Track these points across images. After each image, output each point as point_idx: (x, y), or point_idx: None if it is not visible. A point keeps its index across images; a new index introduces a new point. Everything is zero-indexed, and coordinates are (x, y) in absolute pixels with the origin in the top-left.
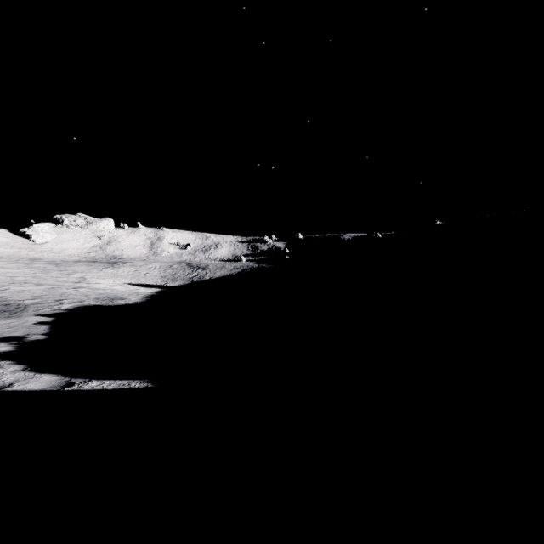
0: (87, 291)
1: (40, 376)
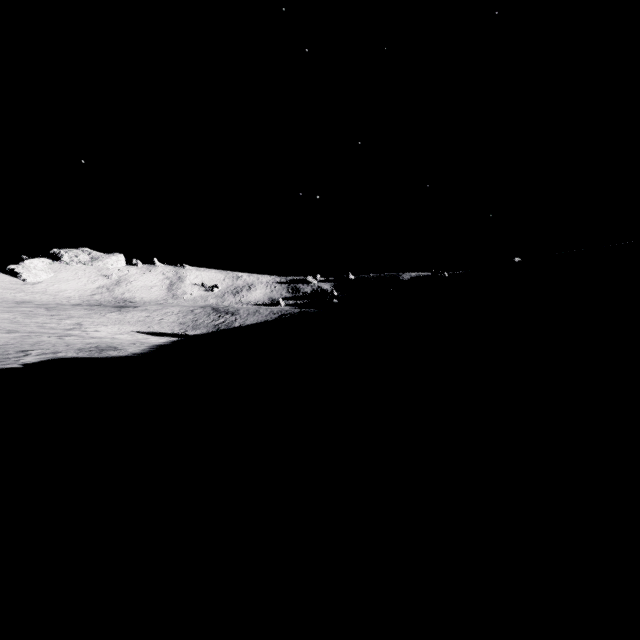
0: (75, 340)
1: None
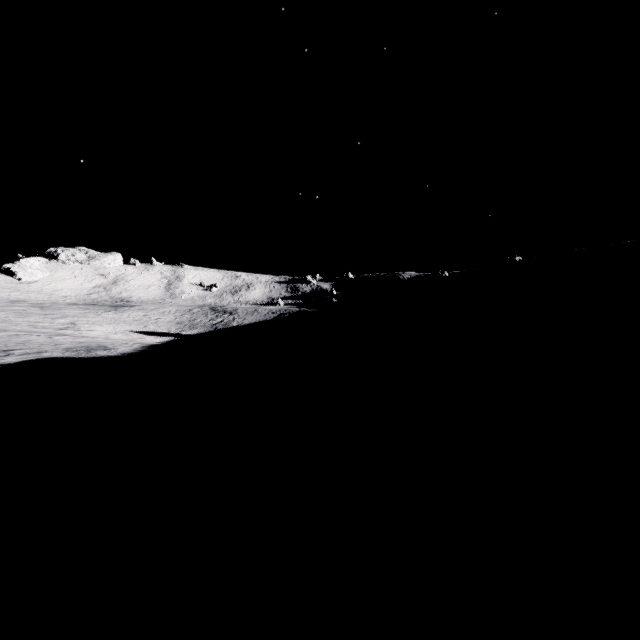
0: (65, 340)
1: None
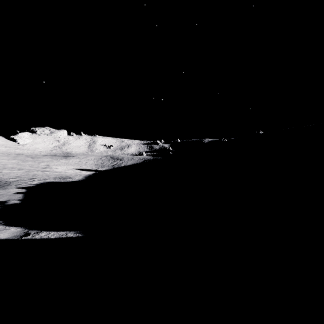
0: (50, 173)
1: (8, 229)
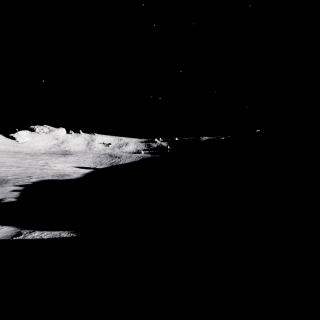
0: (48, 171)
1: (1, 228)
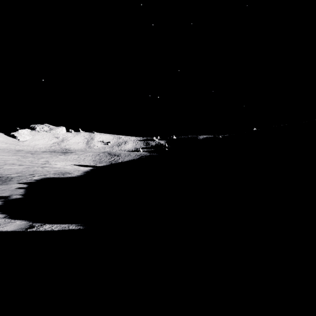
0: (49, 169)
1: (14, 222)
